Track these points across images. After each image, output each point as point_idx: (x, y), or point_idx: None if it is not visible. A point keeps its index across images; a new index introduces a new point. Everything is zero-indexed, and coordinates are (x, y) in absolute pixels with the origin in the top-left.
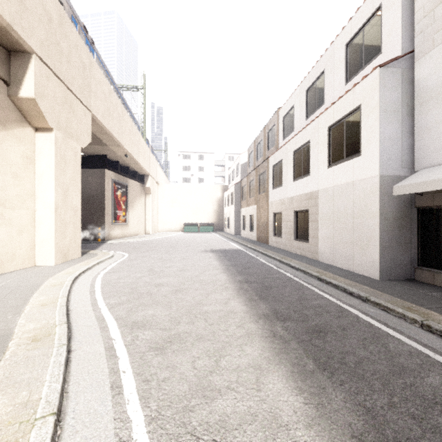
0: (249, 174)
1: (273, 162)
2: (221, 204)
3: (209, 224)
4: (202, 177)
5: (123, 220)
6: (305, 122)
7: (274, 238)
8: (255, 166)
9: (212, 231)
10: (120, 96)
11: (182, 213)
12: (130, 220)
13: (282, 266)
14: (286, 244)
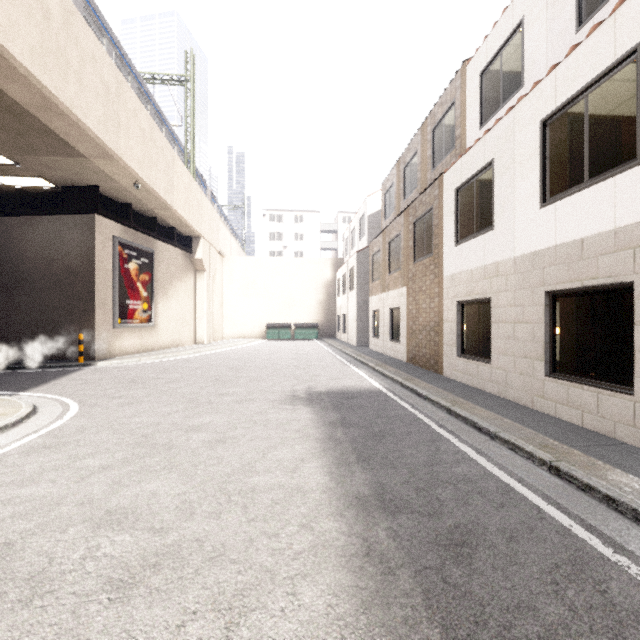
0: (389, 226)
1: (457, 179)
2: (331, 291)
3: (311, 325)
4: (301, 249)
5: (145, 319)
6: (575, 38)
7: (462, 362)
8: (401, 210)
9: (315, 338)
10: (131, 71)
11: (264, 306)
12: (162, 319)
13: (607, 523)
14: (508, 382)
